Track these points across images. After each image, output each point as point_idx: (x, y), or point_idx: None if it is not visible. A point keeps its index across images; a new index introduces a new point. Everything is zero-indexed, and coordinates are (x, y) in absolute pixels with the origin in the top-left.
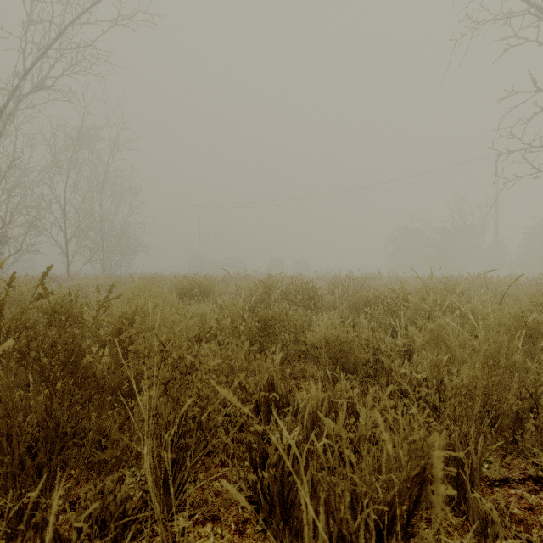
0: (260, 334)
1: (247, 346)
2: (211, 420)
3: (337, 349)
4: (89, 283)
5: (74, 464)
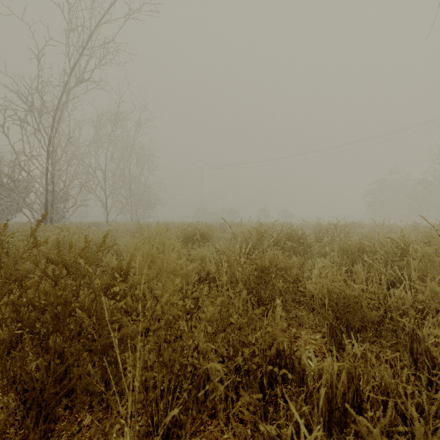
0: (256, 281)
1: (245, 294)
2: (210, 376)
3: (341, 303)
4: (119, 229)
5: (65, 426)
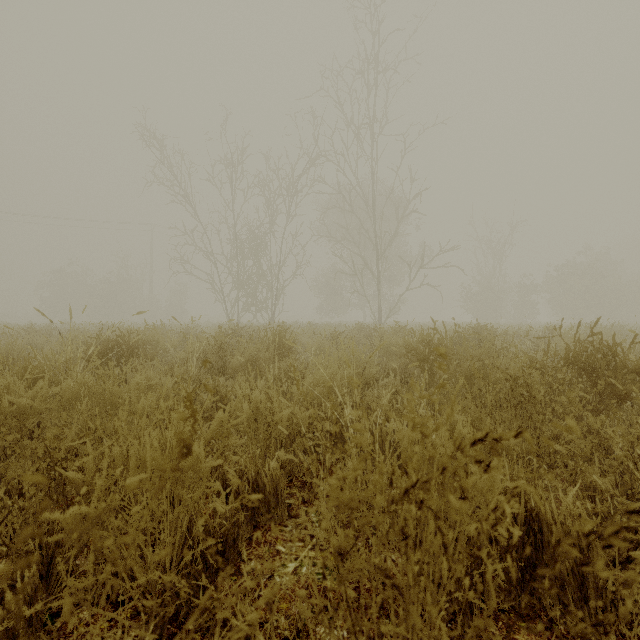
0: None
1: None
2: None
3: None
4: None
5: None
